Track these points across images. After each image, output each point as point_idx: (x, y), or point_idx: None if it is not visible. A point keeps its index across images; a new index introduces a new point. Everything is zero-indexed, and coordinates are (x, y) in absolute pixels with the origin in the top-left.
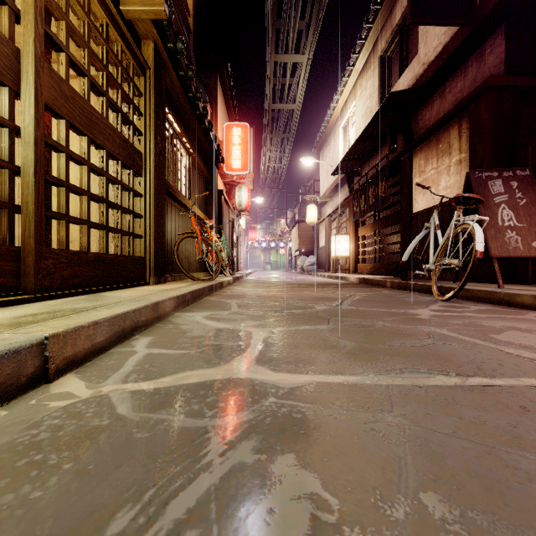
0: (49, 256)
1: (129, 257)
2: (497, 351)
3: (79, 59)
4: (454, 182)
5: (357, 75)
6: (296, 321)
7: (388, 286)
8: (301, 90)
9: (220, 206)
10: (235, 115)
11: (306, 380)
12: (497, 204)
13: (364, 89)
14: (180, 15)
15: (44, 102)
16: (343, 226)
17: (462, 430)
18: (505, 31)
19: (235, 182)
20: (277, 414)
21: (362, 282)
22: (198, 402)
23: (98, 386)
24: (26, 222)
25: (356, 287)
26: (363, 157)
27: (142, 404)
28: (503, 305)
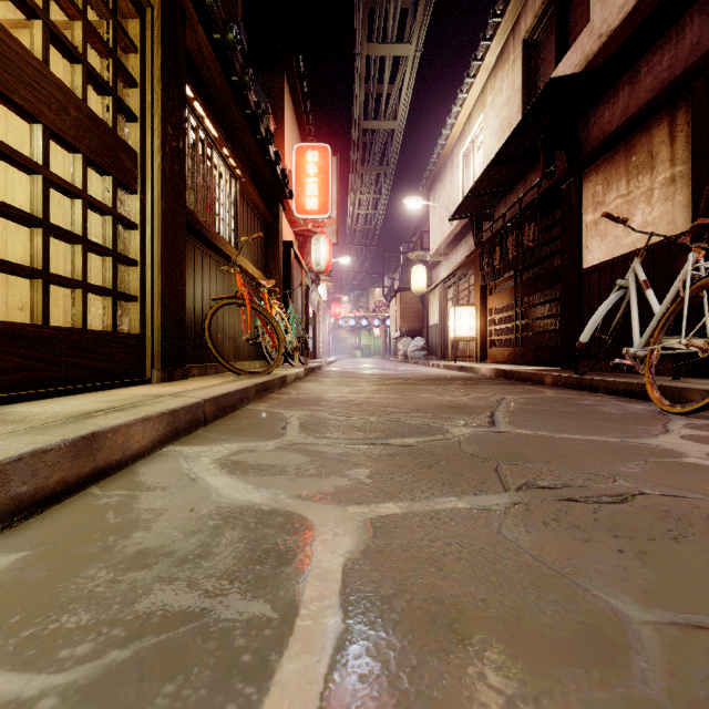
0: None
1: (103, 334)
2: None
3: None
4: (660, 215)
5: (487, 75)
6: (422, 475)
7: (547, 383)
8: (406, 100)
9: (288, 264)
10: (311, 137)
11: None
12: None
13: (499, 92)
14: None
15: None
16: (464, 295)
17: None
18: None
19: (311, 233)
20: None
21: (500, 376)
22: None
23: None
24: None
25: (496, 384)
26: (498, 191)
27: None
28: None
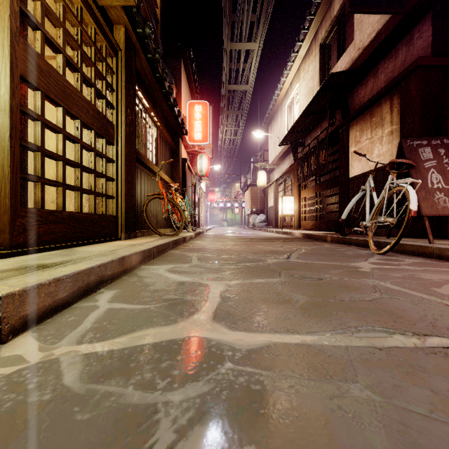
0: (25, 215)
1: (102, 215)
2: (445, 306)
3: None
4: (386, 151)
5: (300, 60)
6: (250, 274)
7: (328, 241)
8: (253, 74)
9: (184, 172)
10: (197, 94)
11: (262, 340)
12: (426, 169)
13: (307, 72)
14: (149, 6)
15: (20, 74)
16: (289, 189)
17: (440, 410)
18: (432, 18)
19: (197, 152)
20: (234, 385)
21: (305, 237)
22: (151, 369)
23: (51, 348)
24: (2, 183)
25: (301, 241)
26: (306, 130)
27: (92, 371)
28: (434, 258)
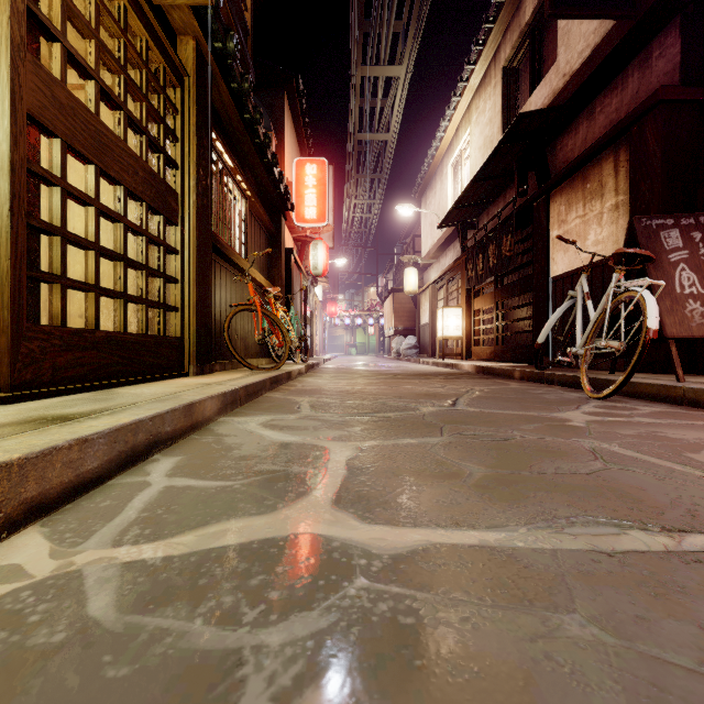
0: (34, 336)
1: (158, 338)
2: None
3: None
4: (608, 235)
5: (472, 94)
6: (393, 430)
7: (516, 378)
8: (398, 115)
9: (289, 269)
10: (309, 148)
11: (416, 540)
12: (673, 264)
13: (482, 112)
14: (233, 7)
15: (26, 111)
16: (453, 296)
17: None
18: (681, 25)
19: (309, 238)
20: (371, 616)
21: (480, 372)
22: (234, 588)
23: (70, 552)
24: None
25: (473, 379)
26: (481, 203)
27: (136, 592)
28: (686, 405)
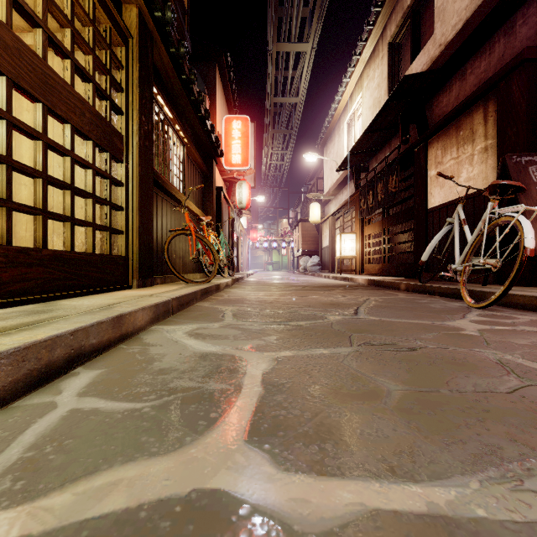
0: None
1: (104, 256)
2: None
3: (51, 27)
4: (478, 173)
5: (363, 65)
6: (306, 339)
7: (402, 289)
8: (305, 83)
9: (219, 203)
10: (236, 109)
11: (347, 504)
12: None
13: (372, 79)
14: None
15: None
16: (348, 225)
17: None
18: None
19: (235, 179)
20: None
21: (371, 284)
22: None
23: None
24: None
25: (367, 290)
26: (371, 150)
27: None
28: None
